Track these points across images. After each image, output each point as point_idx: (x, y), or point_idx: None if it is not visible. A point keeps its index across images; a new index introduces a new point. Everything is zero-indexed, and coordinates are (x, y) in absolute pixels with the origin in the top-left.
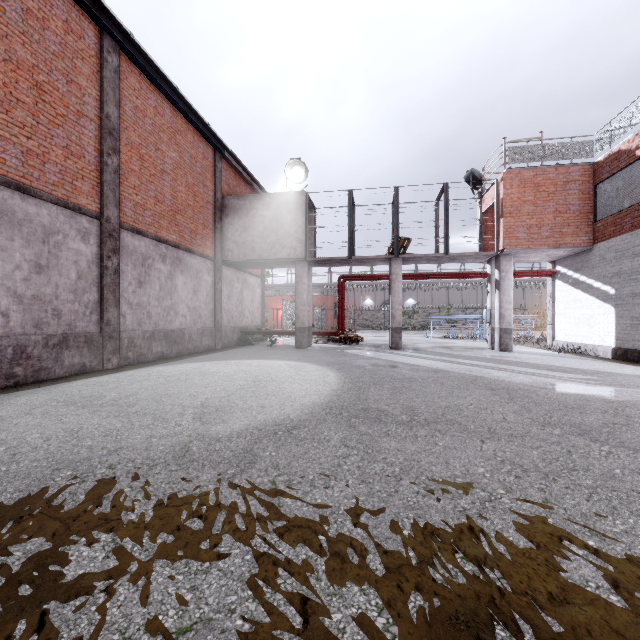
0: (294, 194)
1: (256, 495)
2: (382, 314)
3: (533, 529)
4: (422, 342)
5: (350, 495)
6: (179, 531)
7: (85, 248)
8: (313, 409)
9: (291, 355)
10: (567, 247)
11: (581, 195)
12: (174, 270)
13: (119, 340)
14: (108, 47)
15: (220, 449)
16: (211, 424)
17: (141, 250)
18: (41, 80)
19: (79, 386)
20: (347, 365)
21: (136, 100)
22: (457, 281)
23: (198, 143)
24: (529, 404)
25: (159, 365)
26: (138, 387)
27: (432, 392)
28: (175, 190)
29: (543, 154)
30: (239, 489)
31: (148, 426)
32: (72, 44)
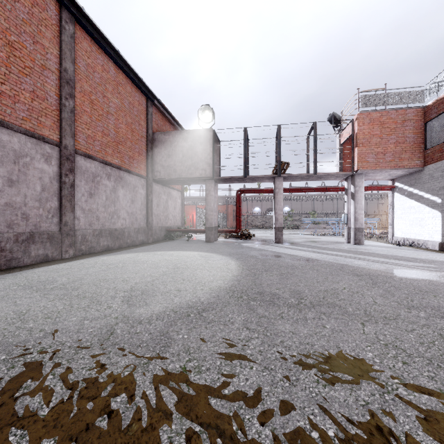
0: (204, 130)
1: (167, 384)
2: (266, 218)
3: (442, 431)
4: (296, 238)
5: (255, 384)
6: (87, 433)
7: (48, 168)
8: (219, 293)
9: (202, 247)
10: (404, 168)
11: (415, 130)
12: (117, 185)
13: (74, 237)
14: (66, 18)
15: (140, 332)
16: (136, 306)
17: (91, 170)
18: (12, 40)
19: (39, 272)
20: (244, 255)
21: (88, 59)
22: (319, 194)
23: (135, 93)
24: (390, 288)
25: (104, 255)
26: (84, 273)
27: (311, 278)
28: (117, 127)
29: (387, 100)
30: (152, 377)
31: (84, 308)
32: (37, 14)
